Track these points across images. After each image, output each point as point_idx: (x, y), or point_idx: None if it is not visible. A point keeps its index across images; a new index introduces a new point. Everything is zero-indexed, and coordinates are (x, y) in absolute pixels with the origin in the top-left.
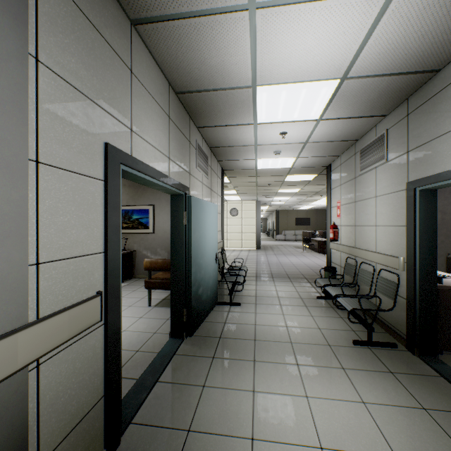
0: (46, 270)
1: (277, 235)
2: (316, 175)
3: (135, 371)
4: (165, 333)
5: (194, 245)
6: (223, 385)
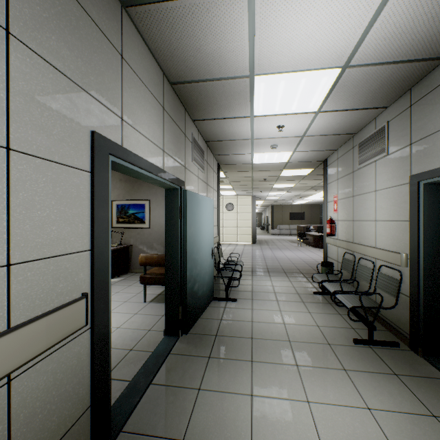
0: (19, 272)
1: (272, 229)
2: (312, 170)
3: (128, 371)
4: (160, 331)
5: (189, 240)
6: (219, 388)
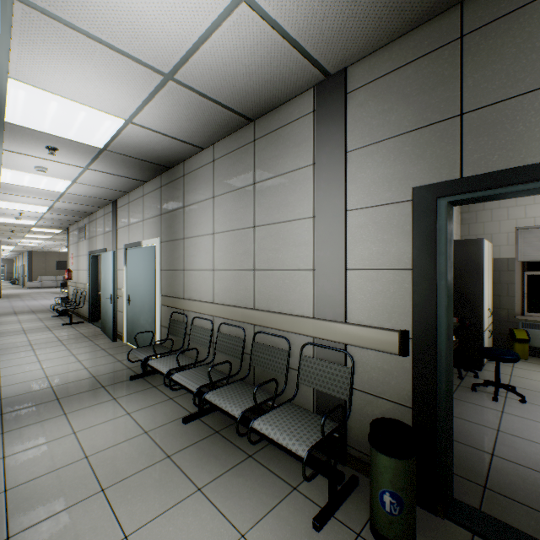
0: None
1: (31, 281)
2: (63, 231)
3: None
4: None
5: None
6: None
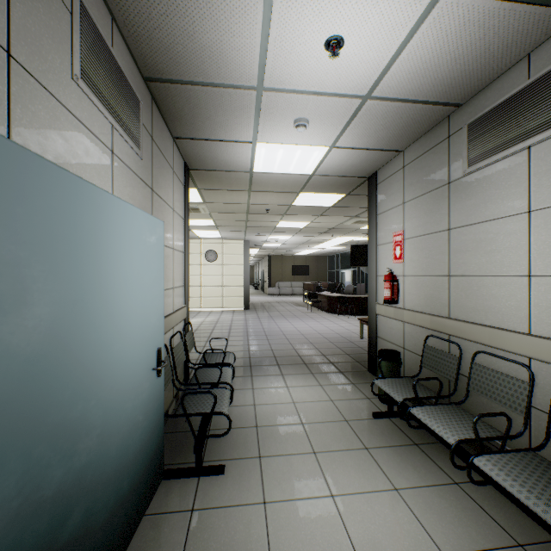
0: None
1: (270, 287)
2: (343, 197)
3: None
4: None
5: (8, 368)
6: None
